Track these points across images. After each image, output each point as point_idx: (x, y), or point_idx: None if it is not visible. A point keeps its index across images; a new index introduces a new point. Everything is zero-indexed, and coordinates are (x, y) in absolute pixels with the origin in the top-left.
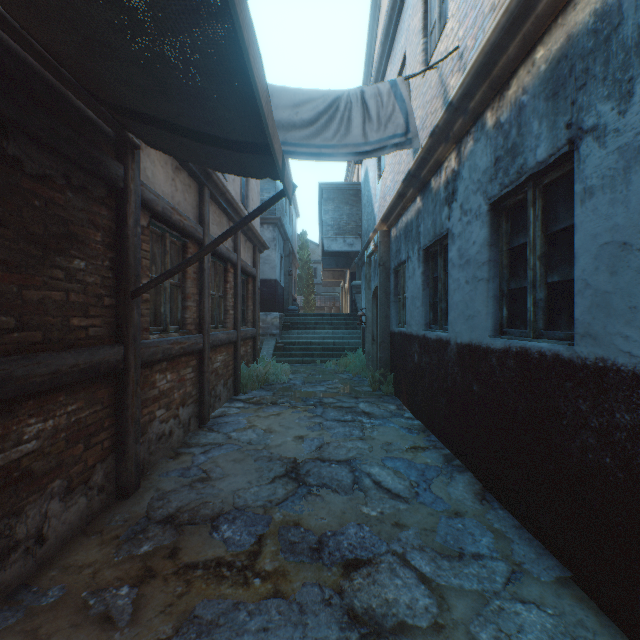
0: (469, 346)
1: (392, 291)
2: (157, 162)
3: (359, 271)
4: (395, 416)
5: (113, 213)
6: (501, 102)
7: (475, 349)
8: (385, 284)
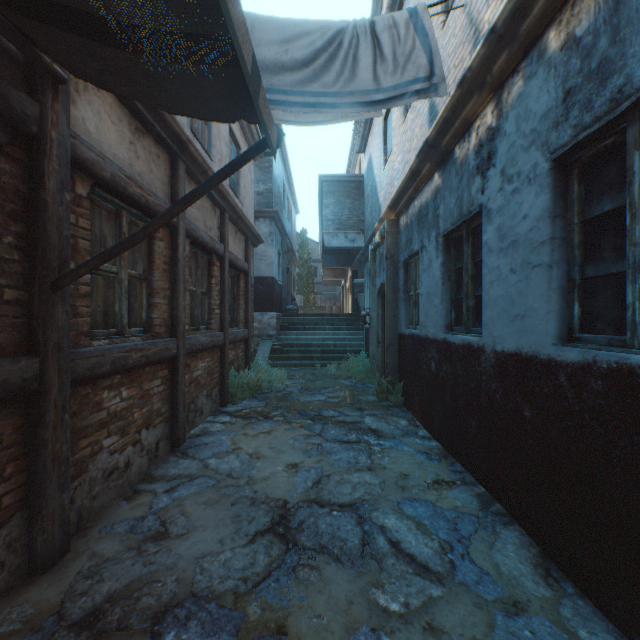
0: (516, 356)
1: (401, 287)
2: (105, 115)
3: (361, 269)
4: (408, 435)
5: (22, 169)
6: (577, 7)
7: (527, 360)
8: (393, 280)
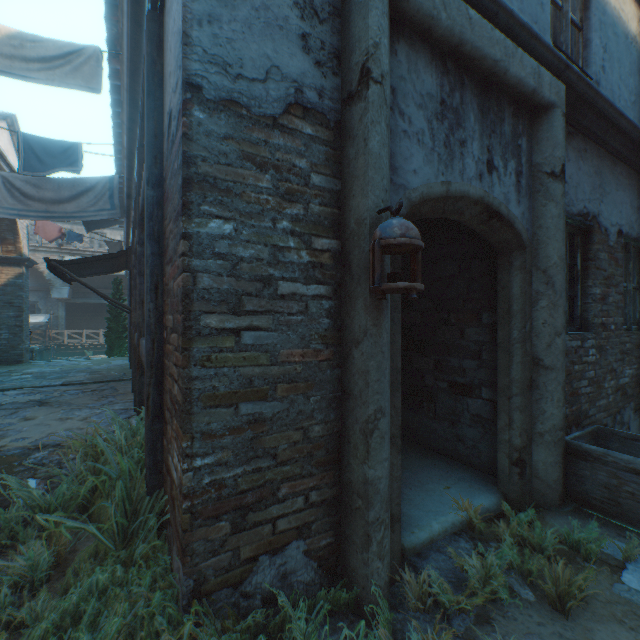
0: None
1: None
2: None
3: None
4: None
5: None
6: None
7: None
8: None
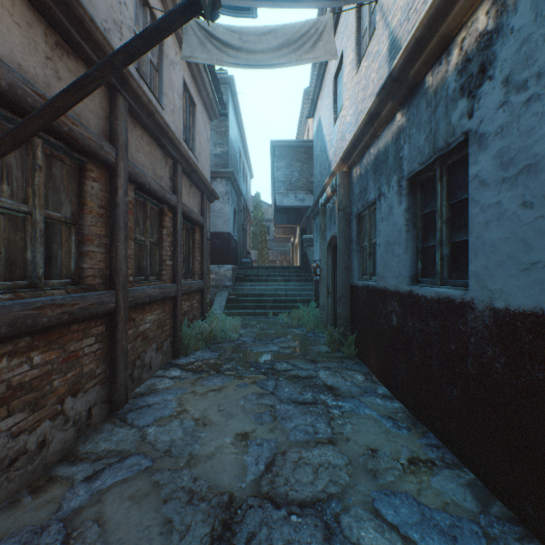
0: (535, 316)
1: (354, 239)
2: (2, 9)
3: (309, 226)
4: (367, 393)
5: None
6: None
7: None
8: (345, 231)
